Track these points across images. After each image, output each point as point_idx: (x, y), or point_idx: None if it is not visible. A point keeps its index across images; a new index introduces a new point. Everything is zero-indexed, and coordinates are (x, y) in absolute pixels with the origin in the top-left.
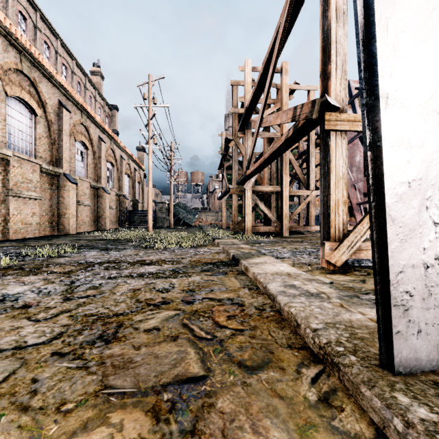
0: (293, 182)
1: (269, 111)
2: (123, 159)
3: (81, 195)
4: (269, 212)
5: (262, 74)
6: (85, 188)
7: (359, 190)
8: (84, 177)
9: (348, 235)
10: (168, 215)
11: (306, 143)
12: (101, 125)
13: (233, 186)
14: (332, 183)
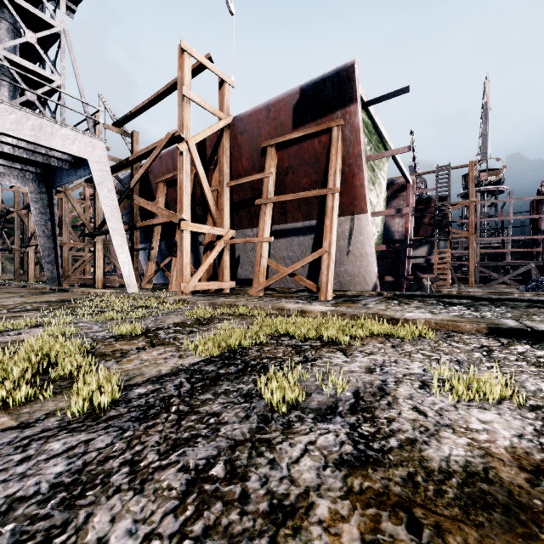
0: (82, 240)
1: None
2: None
3: None
4: None
5: None
6: None
7: None
8: None
9: (68, 276)
10: None
11: (90, 213)
12: None
13: (16, 247)
14: (63, 261)
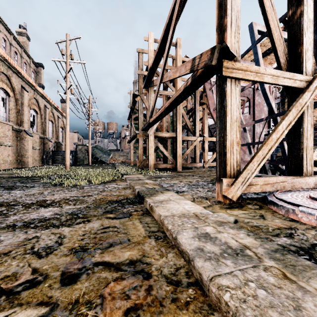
0: (183, 131)
1: None
2: (47, 108)
3: (2, 137)
4: (167, 152)
5: (163, 38)
6: (6, 130)
7: None
8: (5, 120)
9: (242, 172)
10: (87, 155)
11: (192, 103)
12: (23, 76)
13: (139, 132)
14: (228, 125)
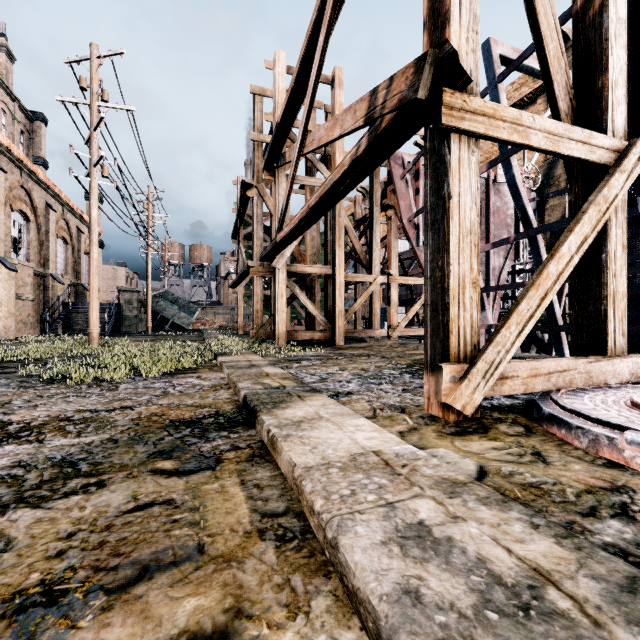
0: (348, 264)
1: None
2: (52, 209)
3: None
4: (314, 307)
5: (305, 56)
6: None
7: None
8: None
9: (485, 349)
10: (144, 313)
11: (366, 206)
12: None
13: (255, 264)
14: (453, 241)
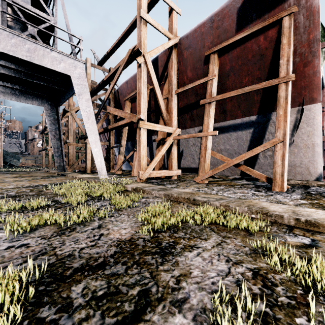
0: None
1: (66, 119)
2: None
3: None
4: (66, 159)
5: None
6: None
7: (105, 151)
8: None
9: (72, 165)
10: None
11: None
12: None
13: (49, 148)
14: (69, 155)
